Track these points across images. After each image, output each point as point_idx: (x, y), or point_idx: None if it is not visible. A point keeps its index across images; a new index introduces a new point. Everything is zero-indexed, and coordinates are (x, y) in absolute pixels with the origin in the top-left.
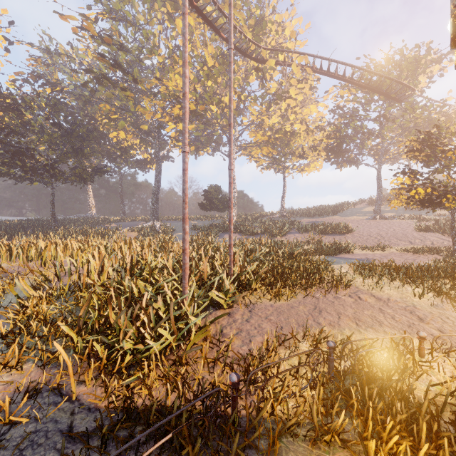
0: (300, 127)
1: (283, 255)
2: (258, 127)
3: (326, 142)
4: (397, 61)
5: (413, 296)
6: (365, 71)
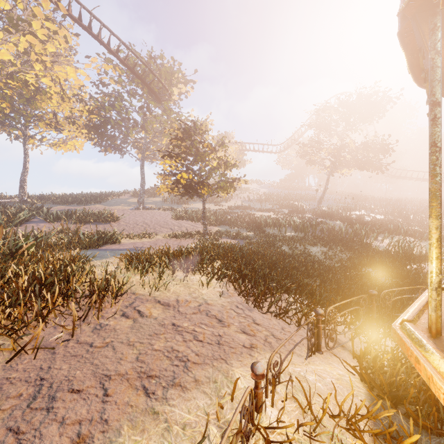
0: (51, 86)
1: None
2: None
3: (88, 119)
4: (158, 64)
5: (200, 286)
6: (131, 52)
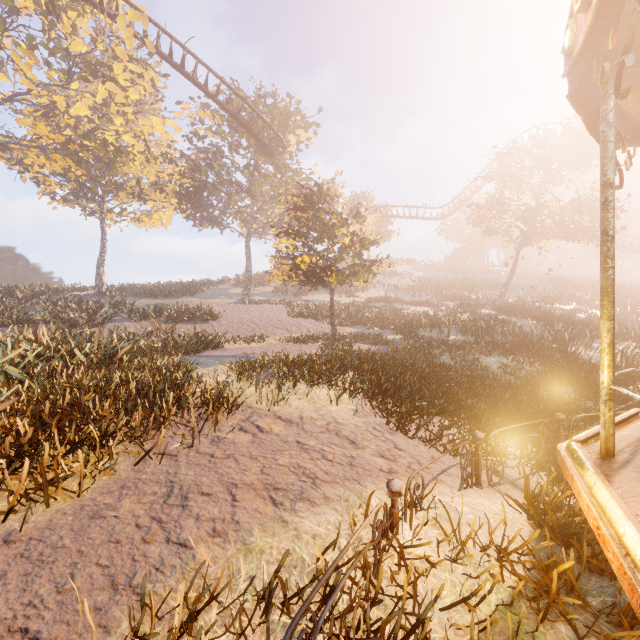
0: (134, 144)
1: (87, 360)
2: (42, 114)
3: (179, 184)
4: (269, 105)
5: (328, 402)
6: (235, 93)
